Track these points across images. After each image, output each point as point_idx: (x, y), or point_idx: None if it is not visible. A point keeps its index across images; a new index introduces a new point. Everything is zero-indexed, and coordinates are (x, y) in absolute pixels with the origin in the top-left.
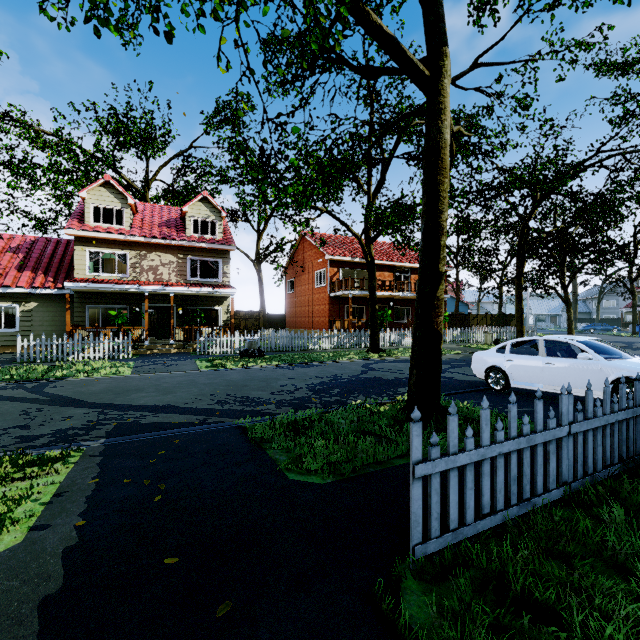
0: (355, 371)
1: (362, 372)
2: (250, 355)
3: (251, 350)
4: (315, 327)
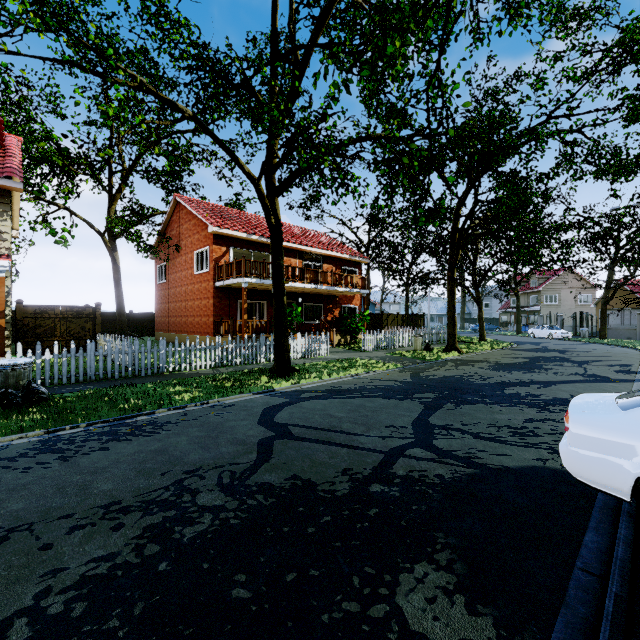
0: (242, 448)
1: (259, 452)
2: None
3: None
4: (194, 331)
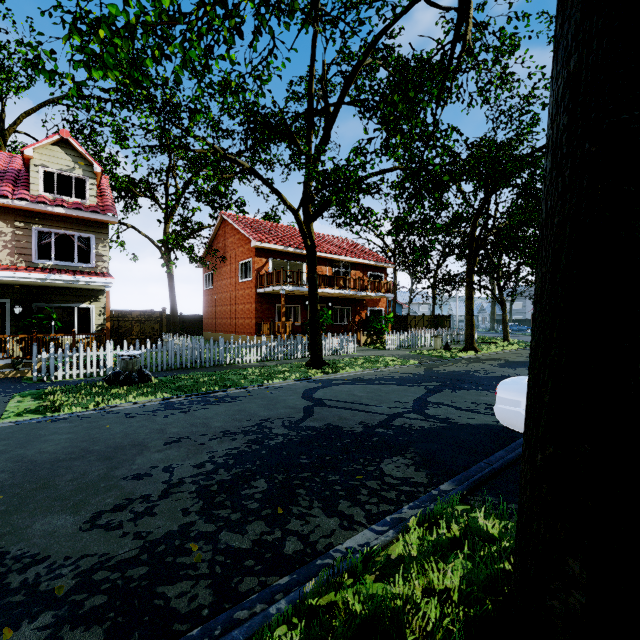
0: (293, 410)
1: (305, 412)
2: (123, 382)
3: (124, 374)
4: (239, 331)
